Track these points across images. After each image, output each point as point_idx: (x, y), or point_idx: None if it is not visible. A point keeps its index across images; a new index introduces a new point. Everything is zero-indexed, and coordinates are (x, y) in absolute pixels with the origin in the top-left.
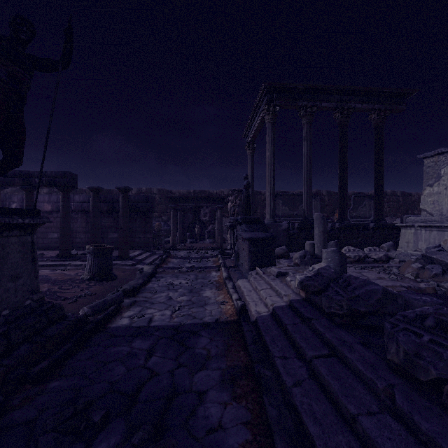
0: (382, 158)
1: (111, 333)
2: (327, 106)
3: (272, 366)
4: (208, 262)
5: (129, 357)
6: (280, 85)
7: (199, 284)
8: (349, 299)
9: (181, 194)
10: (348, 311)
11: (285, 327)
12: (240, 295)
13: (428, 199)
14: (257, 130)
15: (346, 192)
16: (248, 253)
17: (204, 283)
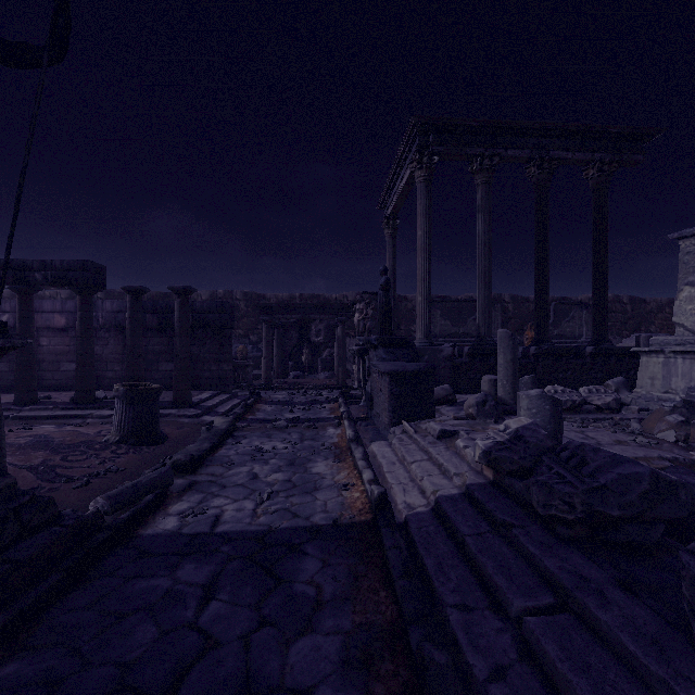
0: (606, 240)
1: (142, 548)
2: (517, 156)
3: (442, 626)
4: (322, 411)
5: (167, 602)
6: (440, 121)
7: (306, 450)
8: (588, 492)
9: (280, 300)
10: (586, 515)
11: (461, 541)
12: (376, 470)
13: (687, 306)
14: (402, 196)
15: (547, 295)
16: (389, 397)
17: (314, 447)
